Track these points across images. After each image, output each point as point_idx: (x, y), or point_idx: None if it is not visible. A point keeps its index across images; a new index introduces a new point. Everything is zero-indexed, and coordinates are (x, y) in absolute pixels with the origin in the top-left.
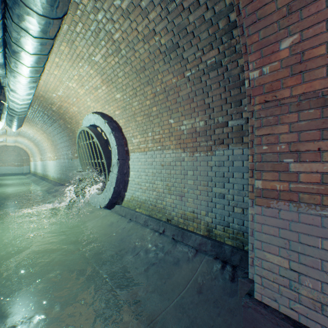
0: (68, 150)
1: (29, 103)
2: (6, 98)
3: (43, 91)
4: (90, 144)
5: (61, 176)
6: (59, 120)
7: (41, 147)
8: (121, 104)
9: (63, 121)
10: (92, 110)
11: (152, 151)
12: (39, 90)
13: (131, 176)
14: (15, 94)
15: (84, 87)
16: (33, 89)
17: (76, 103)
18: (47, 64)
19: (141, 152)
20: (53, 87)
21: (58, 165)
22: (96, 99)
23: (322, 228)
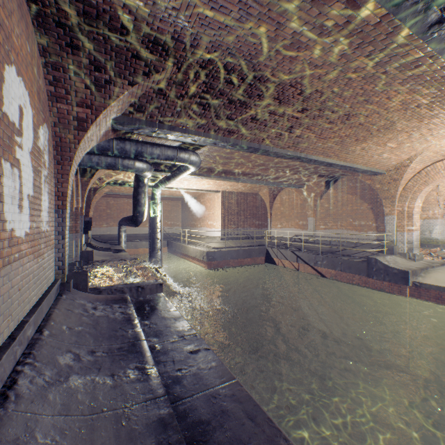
0: None
1: None
2: None
3: None
4: None
5: None
6: None
7: None
8: None
9: None
10: None
11: None
12: None
13: None
14: None
15: None
16: None
17: None
18: None
19: None
20: None
21: None
22: None
23: (70, 238)
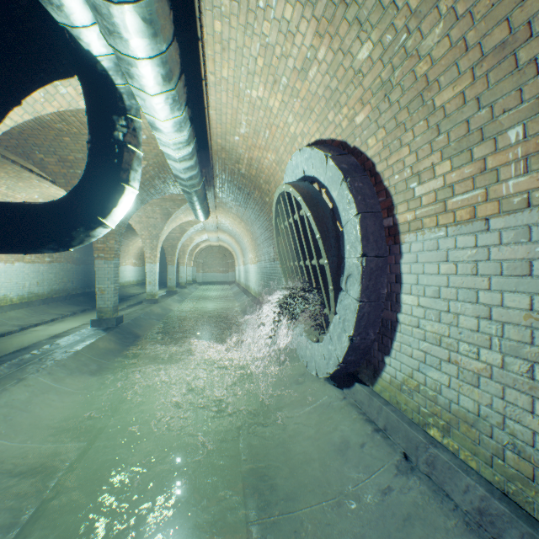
0: (269, 246)
1: (192, 155)
2: (139, 140)
3: (220, 136)
4: (296, 224)
5: (262, 290)
6: (253, 192)
7: (242, 245)
8: (374, 78)
9: (258, 193)
10: (299, 145)
11: (528, 210)
12: (215, 137)
13: (406, 308)
14: (159, 135)
15: (279, 84)
16: (175, 108)
17: (270, 143)
18: (207, 53)
19: (452, 226)
20: (230, 120)
21: (258, 271)
22: (305, 106)
23: None
